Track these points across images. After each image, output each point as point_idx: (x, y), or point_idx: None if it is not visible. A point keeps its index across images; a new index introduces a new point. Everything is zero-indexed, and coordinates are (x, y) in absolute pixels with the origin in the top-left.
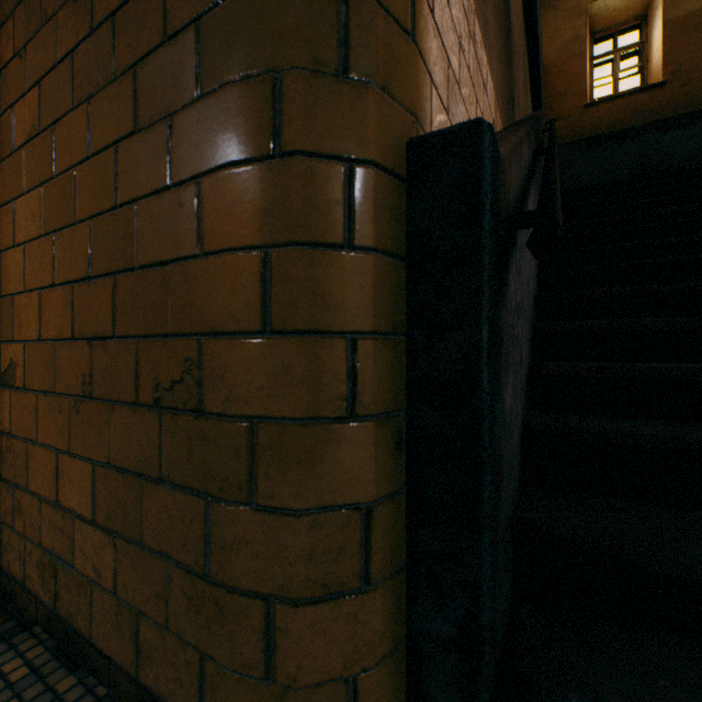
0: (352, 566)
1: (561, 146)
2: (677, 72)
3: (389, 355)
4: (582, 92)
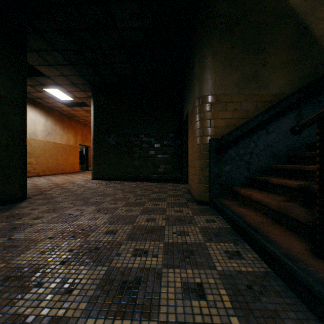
0: (202, 182)
1: None
2: None
3: (206, 162)
4: None
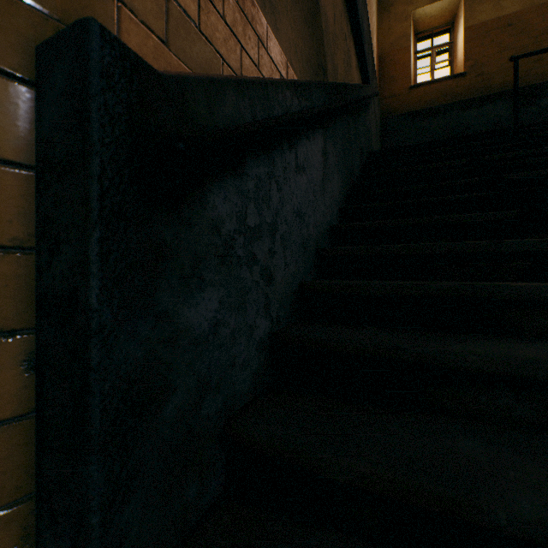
0: None
1: (392, 117)
2: (474, 66)
3: (10, 270)
4: (408, 77)
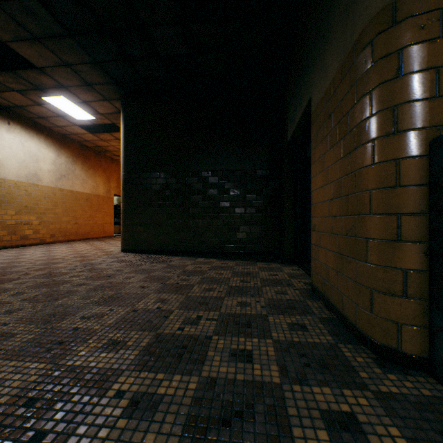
0: (399, 288)
1: None
2: None
3: (419, 221)
4: None
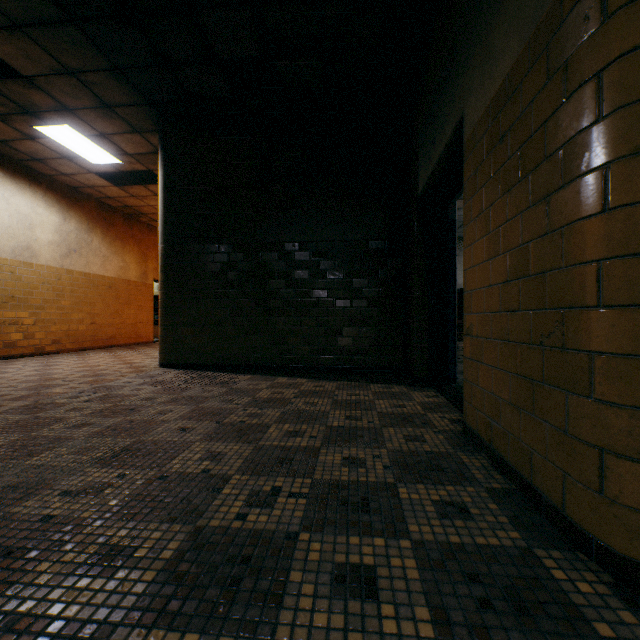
0: None
1: None
2: None
3: None
4: None
